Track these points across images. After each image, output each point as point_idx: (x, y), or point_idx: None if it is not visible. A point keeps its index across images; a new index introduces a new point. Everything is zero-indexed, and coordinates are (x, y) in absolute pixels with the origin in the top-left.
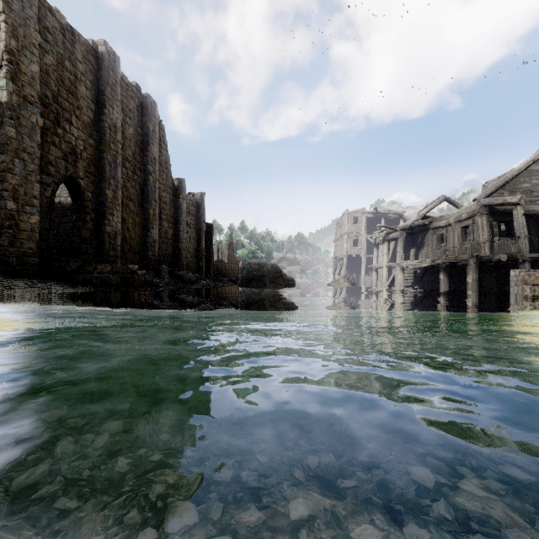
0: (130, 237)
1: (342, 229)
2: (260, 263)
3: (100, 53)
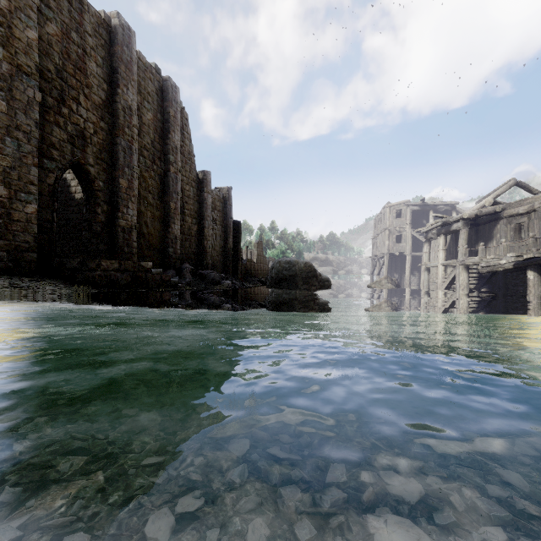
0: (149, 232)
1: (382, 224)
2: (291, 261)
3: (113, 27)
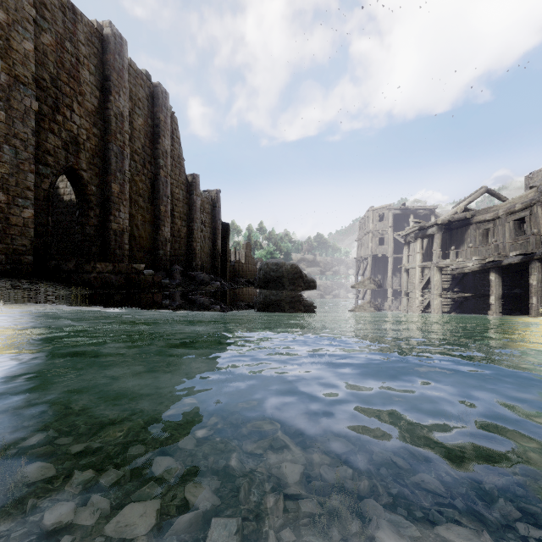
0: (140, 234)
1: (366, 227)
2: (278, 262)
3: (105, 35)
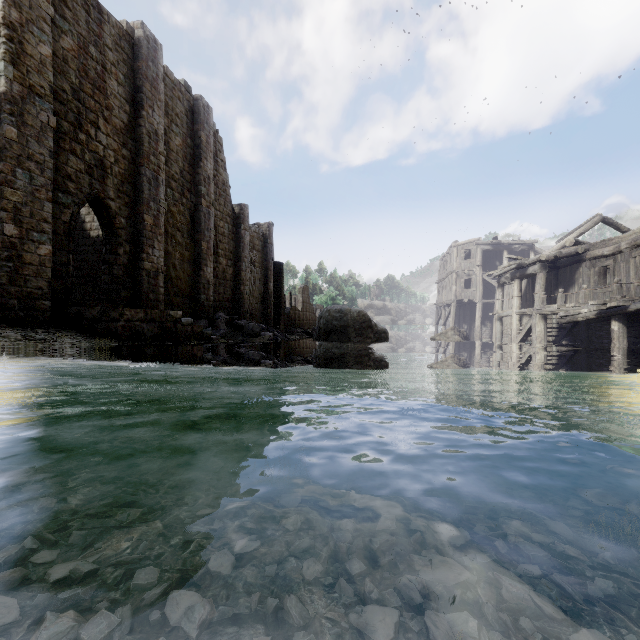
0: (177, 276)
1: (448, 266)
2: (342, 309)
3: (137, 39)
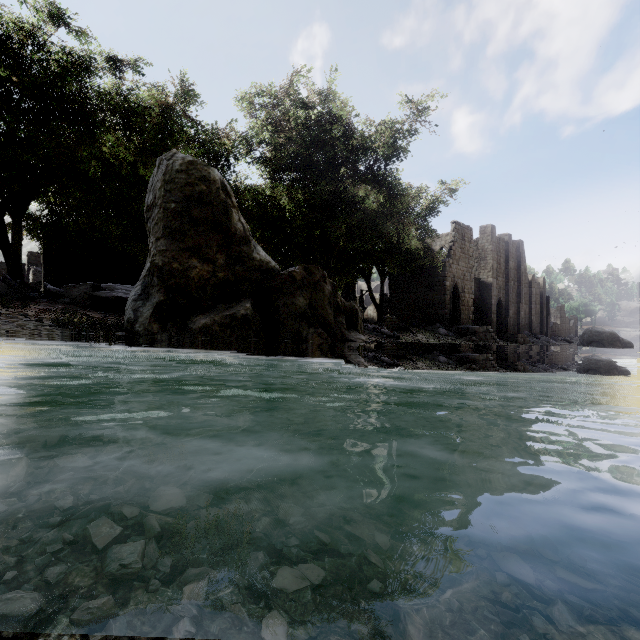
0: (513, 318)
1: None
2: (599, 331)
3: (506, 239)
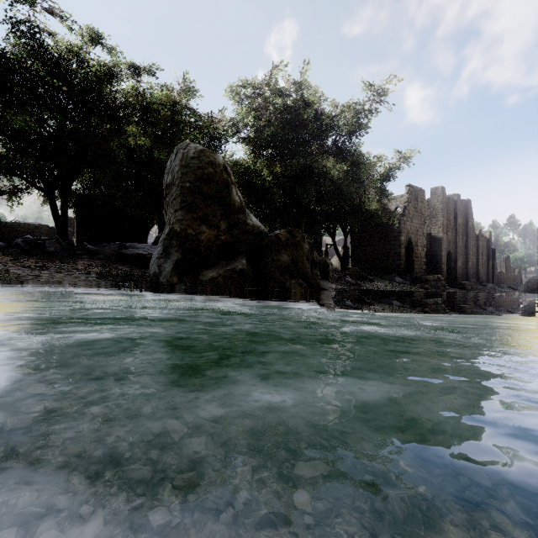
0: (461, 268)
1: None
2: None
3: (455, 199)
